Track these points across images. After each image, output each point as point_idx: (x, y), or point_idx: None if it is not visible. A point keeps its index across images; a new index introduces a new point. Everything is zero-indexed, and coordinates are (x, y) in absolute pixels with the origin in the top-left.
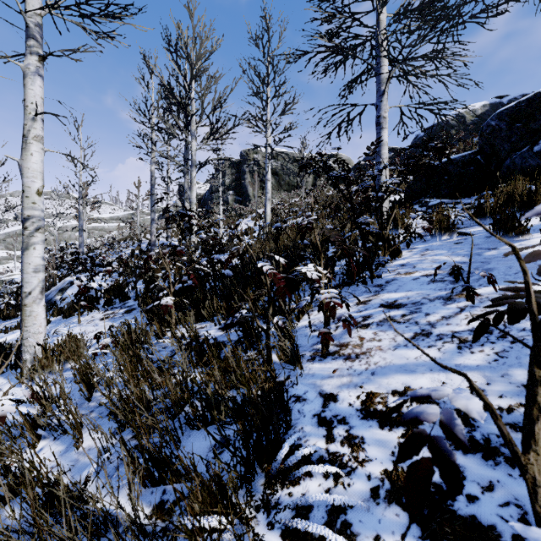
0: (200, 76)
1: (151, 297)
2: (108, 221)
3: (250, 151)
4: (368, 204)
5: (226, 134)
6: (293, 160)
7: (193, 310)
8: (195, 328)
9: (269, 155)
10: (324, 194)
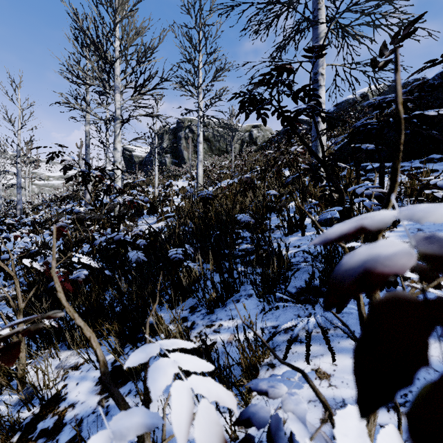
0: (133, 39)
1: (45, 279)
2: (58, 178)
3: (185, 120)
4: (333, 163)
5: (153, 89)
6: (224, 124)
7: (68, 330)
8: (53, 382)
9: (200, 117)
10: (250, 159)
